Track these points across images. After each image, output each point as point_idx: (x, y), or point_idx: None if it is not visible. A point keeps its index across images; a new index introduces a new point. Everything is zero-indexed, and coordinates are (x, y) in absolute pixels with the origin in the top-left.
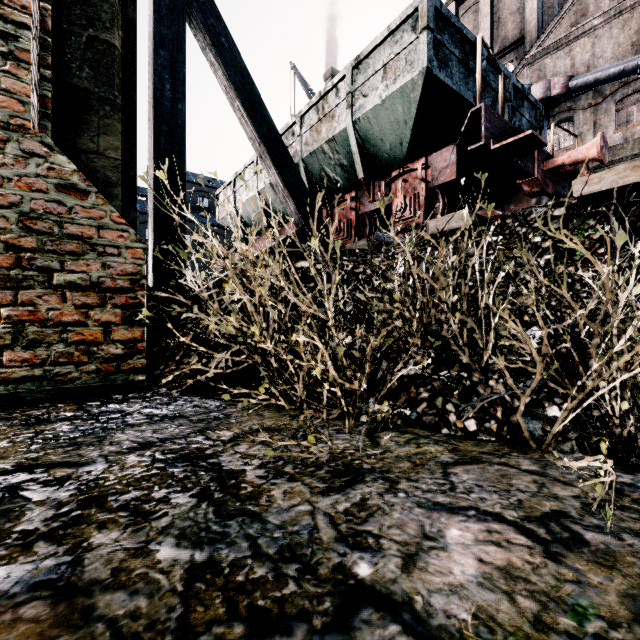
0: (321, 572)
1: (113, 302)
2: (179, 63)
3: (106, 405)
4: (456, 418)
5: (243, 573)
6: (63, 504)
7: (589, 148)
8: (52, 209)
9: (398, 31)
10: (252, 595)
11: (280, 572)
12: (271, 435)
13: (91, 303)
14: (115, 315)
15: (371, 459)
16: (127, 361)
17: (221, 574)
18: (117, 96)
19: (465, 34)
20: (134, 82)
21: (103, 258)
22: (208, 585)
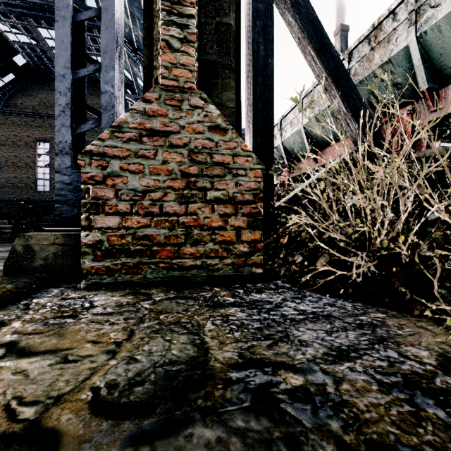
0: None
1: (242, 211)
2: (269, 27)
3: (250, 293)
4: None
5: None
6: (352, 448)
7: None
8: (206, 145)
9: None
10: None
11: None
12: None
13: (228, 213)
14: (243, 221)
15: None
16: (250, 257)
17: None
18: (232, 62)
19: None
20: (239, 51)
21: (236, 178)
22: None
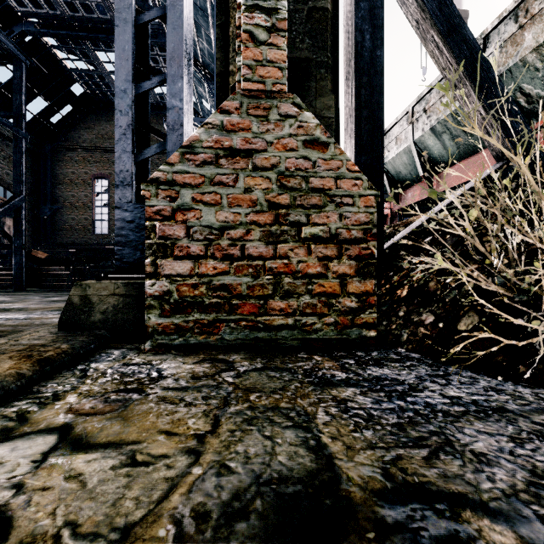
0: None
1: (348, 253)
2: (377, 9)
3: (366, 366)
4: None
5: None
6: None
7: None
8: (300, 165)
9: None
10: None
11: None
12: None
13: (330, 255)
14: (349, 267)
15: None
16: (360, 315)
17: None
18: (329, 58)
19: None
20: (337, 44)
21: (339, 209)
22: None
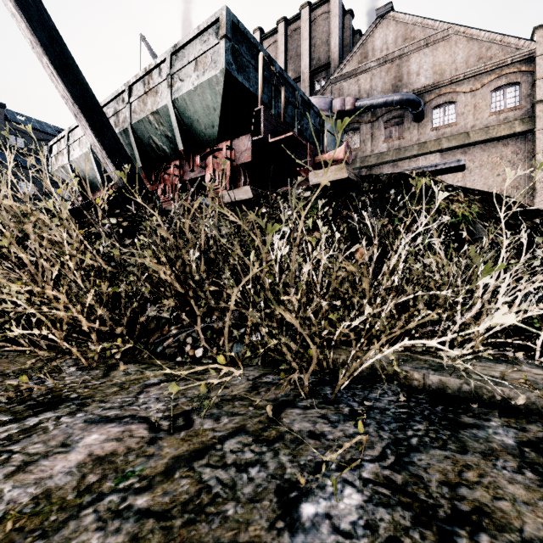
0: None
1: None
2: None
3: None
4: (190, 348)
5: None
6: None
7: (339, 151)
8: None
9: (206, 33)
10: None
11: None
12: (3, 379)
13: None
14: None
15: (85, 389)
16: None
17: None
18: None
19: (260, 49)
20: None
21: None
22: None
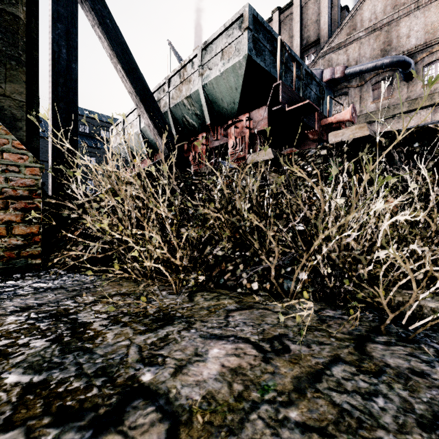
0: (118, 381)
1: (14, 206)
2: (73, 34)
3: (5, 282)
4: (247, 282)
5: (64, 386)
6: None
7: (346, 113)
8: None
9: (230, 28)
10: (64, 399)
11: (90, 383)
12: (122, 298)
13: None
14: (16, 216)
15: (183, 310)
16: (26, 249)
17: (48, 388)
18: (21, 54)
19: (273, 35)
20: (37, 45)
21: (6, 174)
22: (35, 396)
